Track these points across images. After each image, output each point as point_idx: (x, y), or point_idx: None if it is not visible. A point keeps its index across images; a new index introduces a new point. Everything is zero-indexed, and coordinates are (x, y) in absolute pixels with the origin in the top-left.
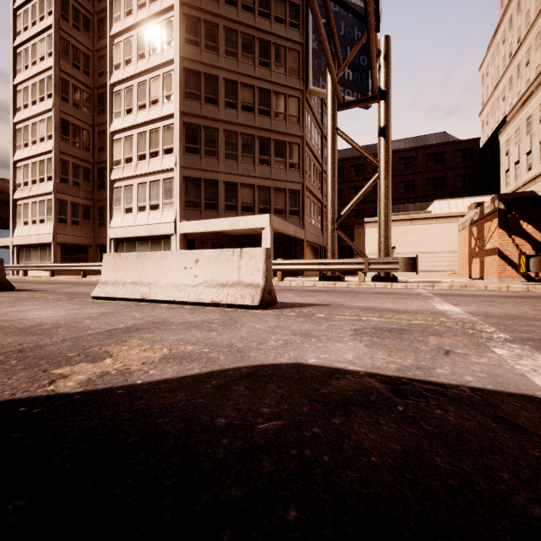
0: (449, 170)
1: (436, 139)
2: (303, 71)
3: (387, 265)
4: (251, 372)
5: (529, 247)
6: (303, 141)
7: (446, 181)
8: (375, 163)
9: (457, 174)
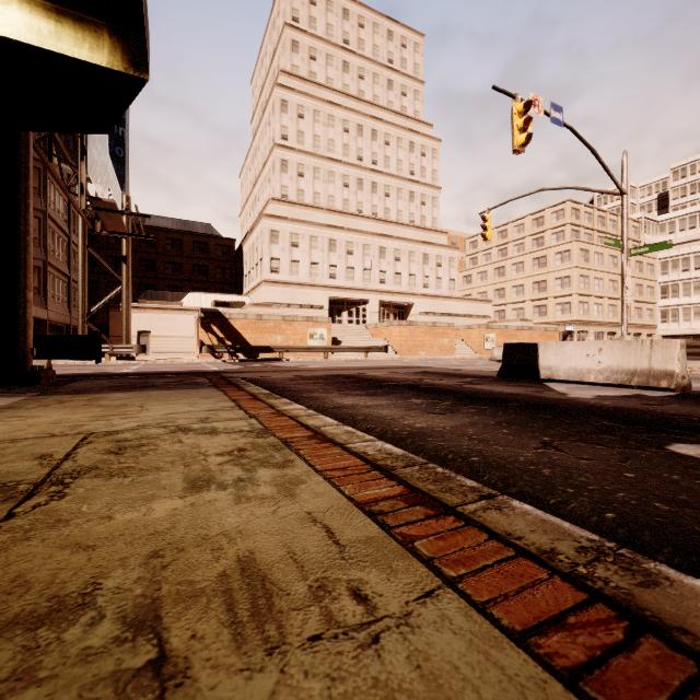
0: (212, 261)
1: (202, 229)
2: (46, 143)
3: (127, 349)
4: (65, 373)
5: (216, 339)
6: (45, 216)
7: (210, 270)
8: (120, 279)
9: (219, 266)
